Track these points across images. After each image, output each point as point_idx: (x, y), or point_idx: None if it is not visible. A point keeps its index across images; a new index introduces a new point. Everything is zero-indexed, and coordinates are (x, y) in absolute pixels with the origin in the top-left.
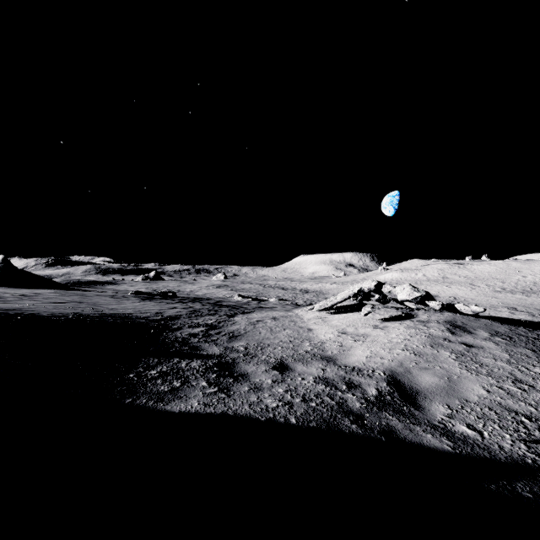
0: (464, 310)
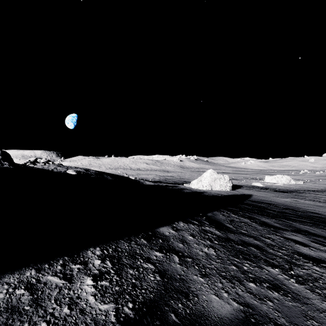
0: (56, 163)
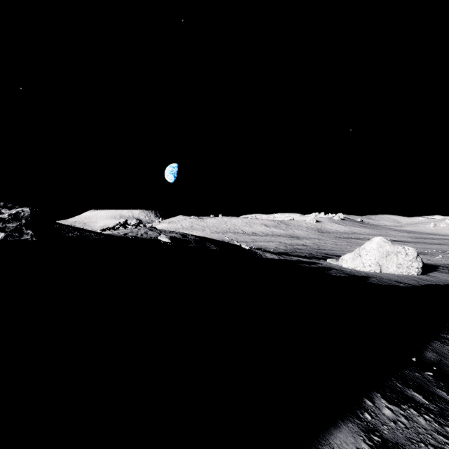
0: (148, 226)
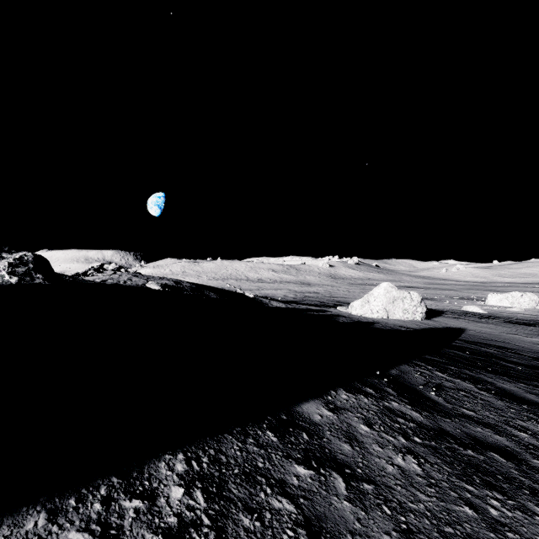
0: (131, 271)
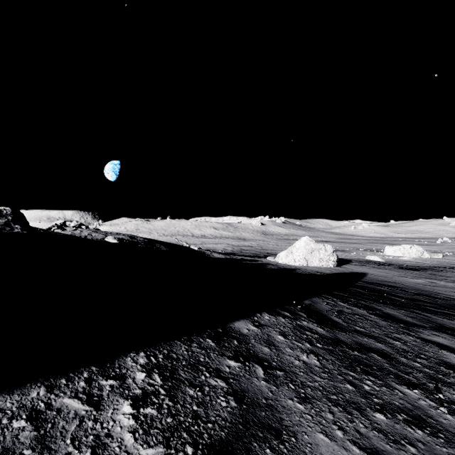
0: (91, 228)
